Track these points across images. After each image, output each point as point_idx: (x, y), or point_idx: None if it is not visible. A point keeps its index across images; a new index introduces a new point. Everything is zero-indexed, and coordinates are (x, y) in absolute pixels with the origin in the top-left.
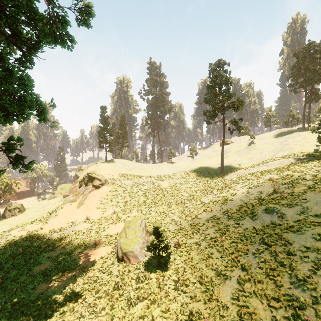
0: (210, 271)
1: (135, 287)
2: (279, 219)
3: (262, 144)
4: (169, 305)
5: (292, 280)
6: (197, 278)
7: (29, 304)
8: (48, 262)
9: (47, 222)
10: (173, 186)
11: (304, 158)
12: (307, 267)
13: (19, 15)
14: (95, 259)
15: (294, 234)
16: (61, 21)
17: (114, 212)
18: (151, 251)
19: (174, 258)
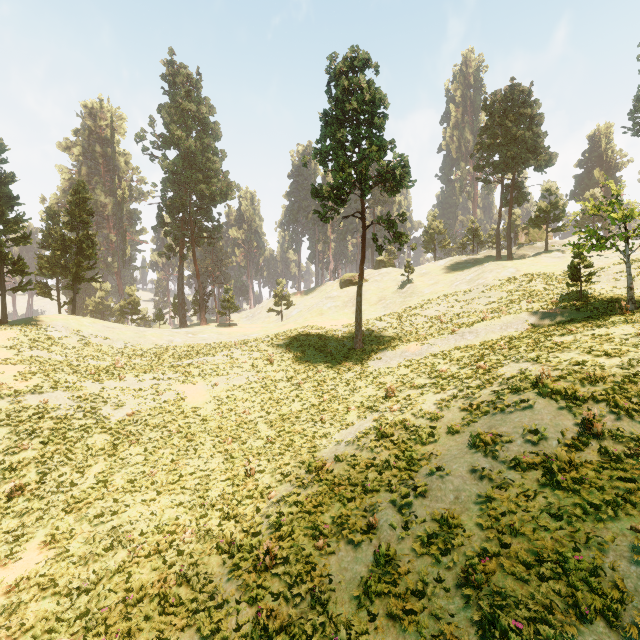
0: None
1: None
2: None
3: (430, 285)
4: None
5: None
6: None
7: None
8: None
9: None
10: (224, 401)
11: (558, 314)
12: None
13: None
14: None
15: None
16: None
17: None
18: None
19: None
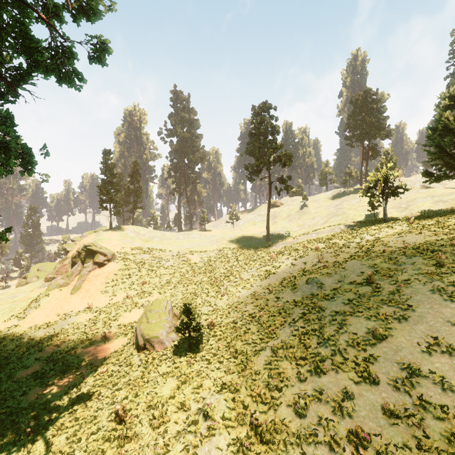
0: (246, 345)
1: (162, 372)
2: (318, 289)
3: (316, 208)
4: (201, 381)
5: (319, 341)
6: (232, 354)
7: (21, 412)
8: (38, 364)
9: (25, 317)
10: (206, 261)
11: (354, 225)
12: (333, 328)
13: (8, 41)
14: (106, 353)
15: (328, 302)
16: (66, 53)
17: (128, 297)
18: (180, 332)
19: (208, 339)
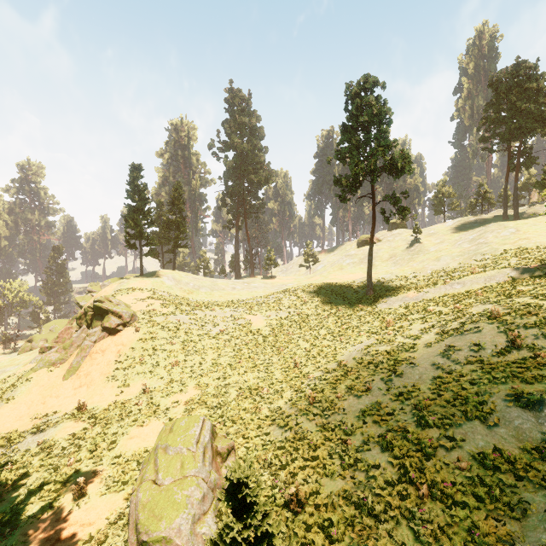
0: None
1: None
2: None
3: (436, 244)
4: None
5: None
6: None
7: None
8: None
9: None
10: (275, 326)
11: (537, 269)
12: None
13: None
14: (71, 542)
15: None
16: None
17: (145, 391)
18: None
19: None
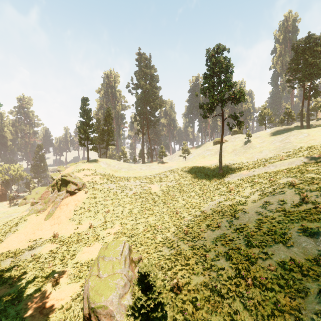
0: None
1: None
2: None
3: (260, 143)
4: None
5: None
6: None
7: None
8: None
9: (3, 241)
10: (165, 191)
11: (319, 157)
12: None
13: None
14: (51, 309)
15: None
16: None
17: (91, 227)
18: (134, 317)
19: (173, 318)
